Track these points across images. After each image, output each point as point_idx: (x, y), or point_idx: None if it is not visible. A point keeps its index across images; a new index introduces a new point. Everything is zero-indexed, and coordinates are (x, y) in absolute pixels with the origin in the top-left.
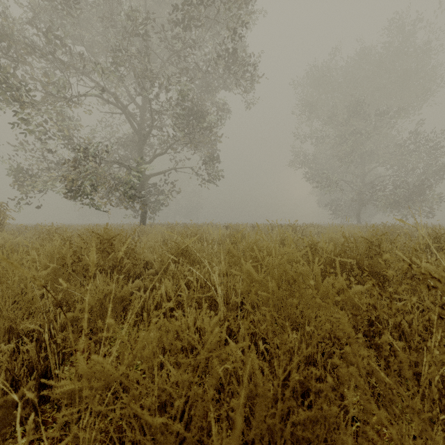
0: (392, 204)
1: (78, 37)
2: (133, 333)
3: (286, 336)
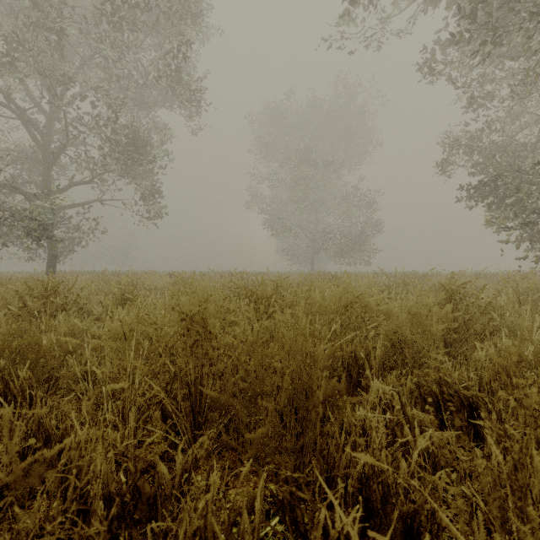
0: (339, 252)
1: None
2: None
3: None
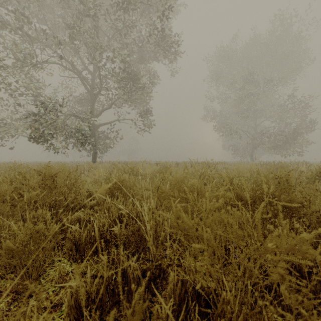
0: (276, 147)
1: (43, 18)
2: (67, 267)
3: (224, 293)
